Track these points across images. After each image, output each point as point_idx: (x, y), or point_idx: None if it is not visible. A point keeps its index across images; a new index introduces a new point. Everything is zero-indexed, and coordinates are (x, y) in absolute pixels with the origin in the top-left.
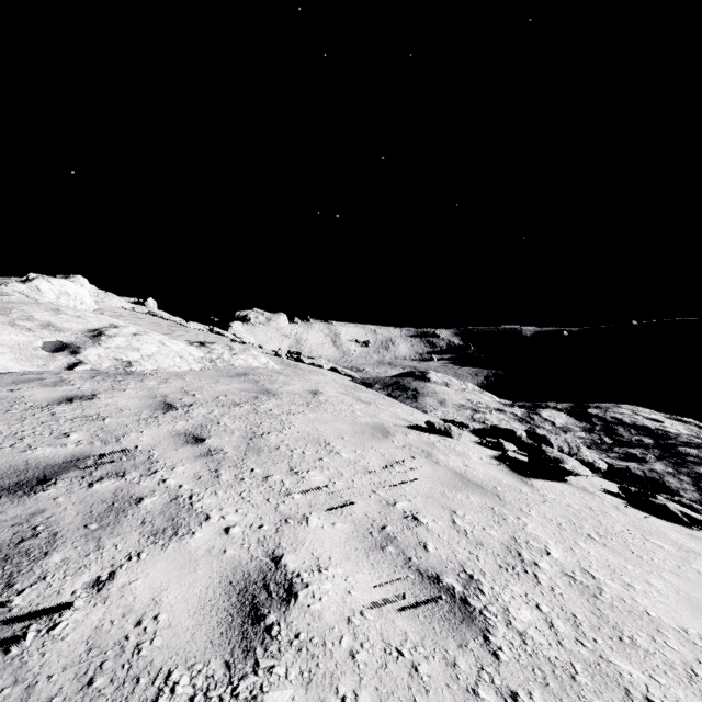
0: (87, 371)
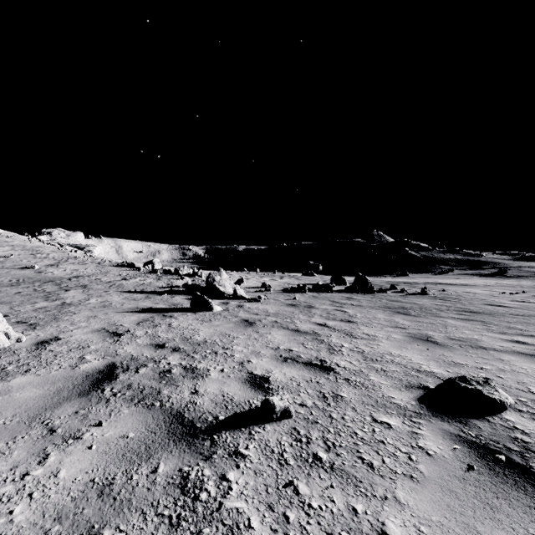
0: None
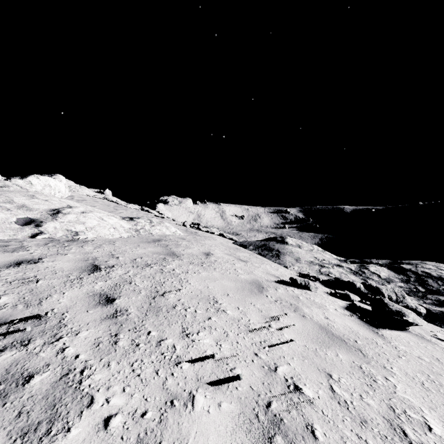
0: (44, 239)
